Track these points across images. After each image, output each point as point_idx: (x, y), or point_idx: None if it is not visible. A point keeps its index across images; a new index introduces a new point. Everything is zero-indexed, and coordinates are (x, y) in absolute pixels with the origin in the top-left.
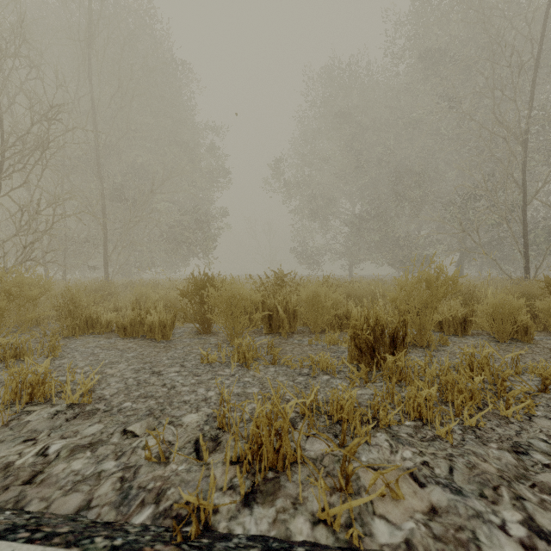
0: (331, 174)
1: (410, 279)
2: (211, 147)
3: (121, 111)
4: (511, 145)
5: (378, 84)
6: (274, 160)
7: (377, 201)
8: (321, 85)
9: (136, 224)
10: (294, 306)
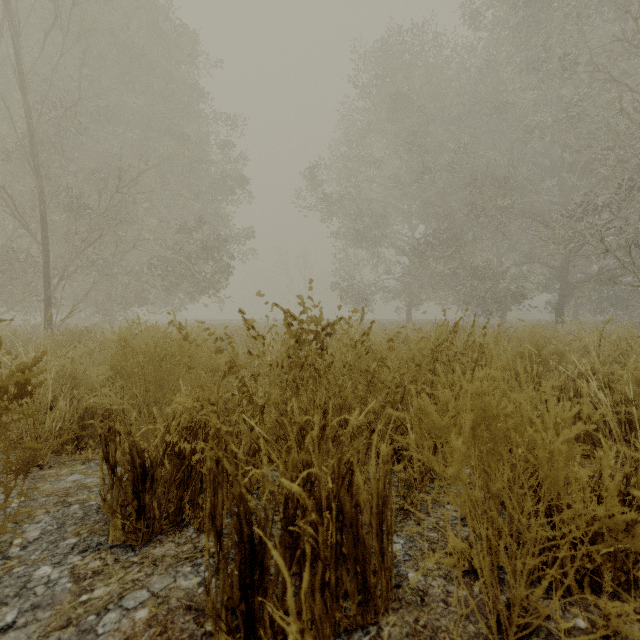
0: (383, 189)
1: (494, 325)
2: (223, 145)
3: (86, 81)
4: (634, 141)
5: (450, 62)
6: (309, 167)
7: (447, 221)
8: (372, 66)
9: (95, 241)
10: (378, 492)
